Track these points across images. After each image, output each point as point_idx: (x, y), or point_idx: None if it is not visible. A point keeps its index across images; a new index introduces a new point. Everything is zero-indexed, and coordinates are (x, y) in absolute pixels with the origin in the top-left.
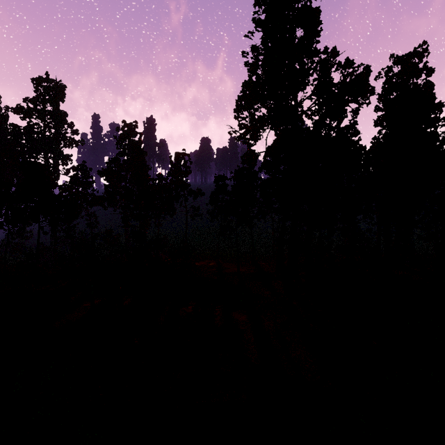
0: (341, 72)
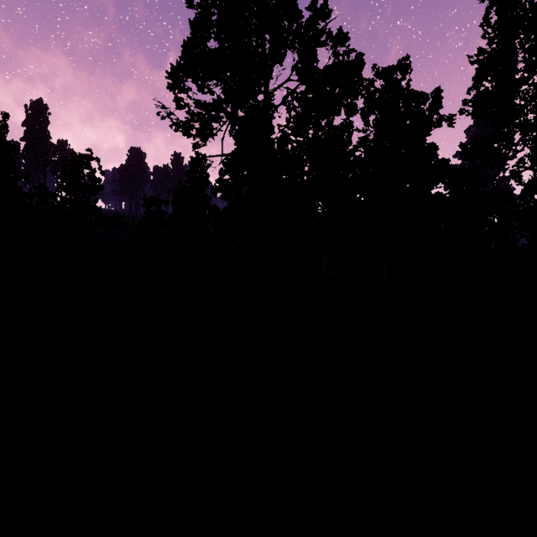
0: (332, 47)
